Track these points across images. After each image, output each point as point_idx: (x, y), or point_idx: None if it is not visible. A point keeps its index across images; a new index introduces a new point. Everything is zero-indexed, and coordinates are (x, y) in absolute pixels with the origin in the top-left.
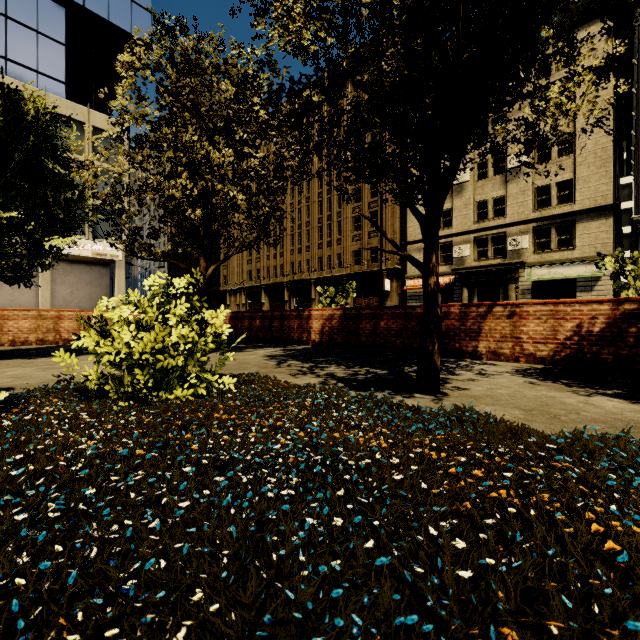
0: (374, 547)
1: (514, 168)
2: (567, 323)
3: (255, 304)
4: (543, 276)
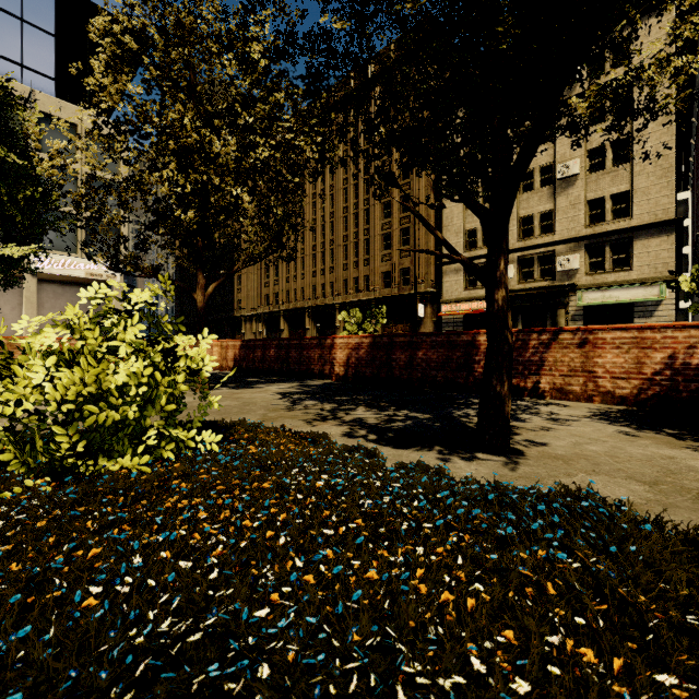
0: None
1: (563, 179)
2: (656, 353)
3: (273, 332)
4: (596, 300)
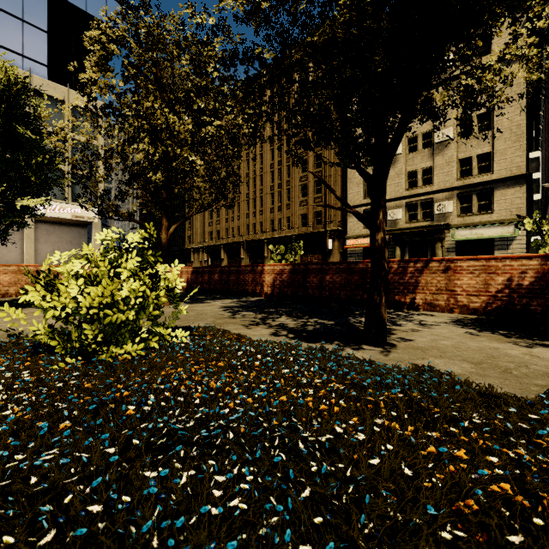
0: None
1: (440, 142)
2: (498, 277)
3: (215, 261)
4: (465, 236)
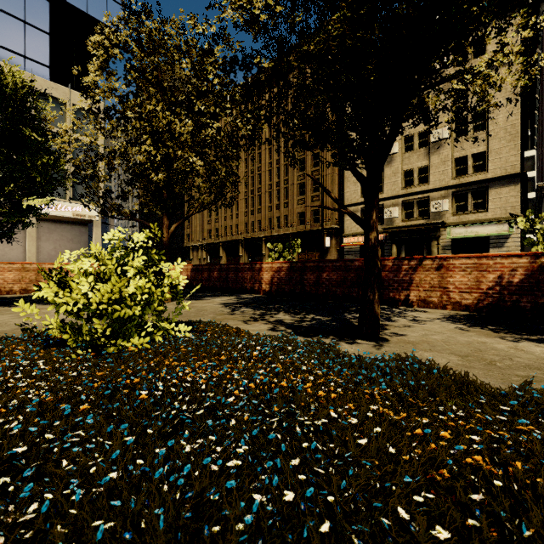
0: (331, 533)
1: (436, 142)
2: (489, 275)
3: (214, 258)
4: (461, 234)
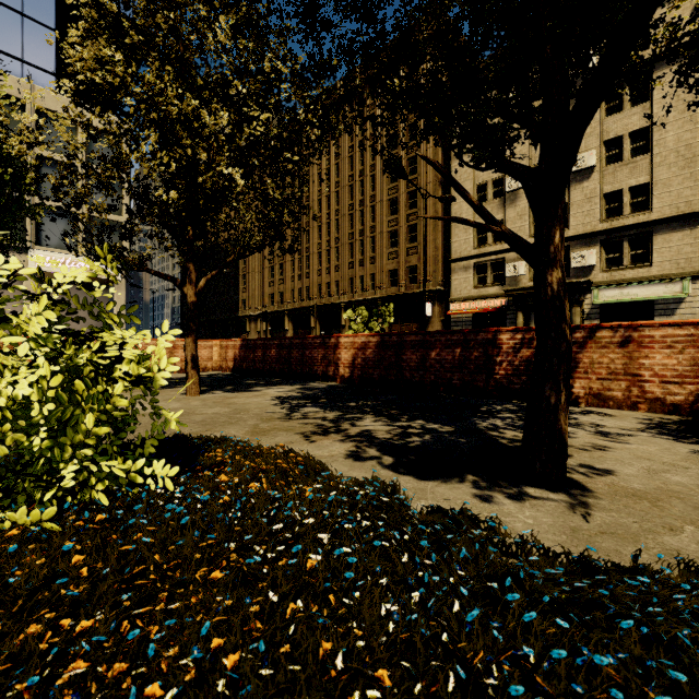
0: None
1: (578, 171)
2: None
3: (278, 331)
4: (613, 298)
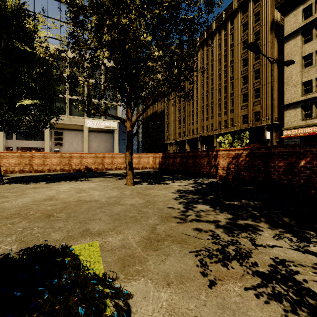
0: None
1: None
2: None
3: (182, 150)
4: None
